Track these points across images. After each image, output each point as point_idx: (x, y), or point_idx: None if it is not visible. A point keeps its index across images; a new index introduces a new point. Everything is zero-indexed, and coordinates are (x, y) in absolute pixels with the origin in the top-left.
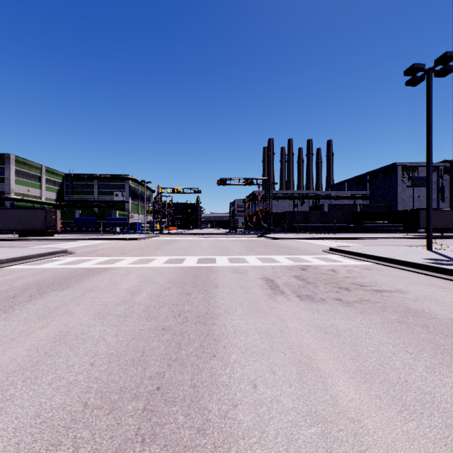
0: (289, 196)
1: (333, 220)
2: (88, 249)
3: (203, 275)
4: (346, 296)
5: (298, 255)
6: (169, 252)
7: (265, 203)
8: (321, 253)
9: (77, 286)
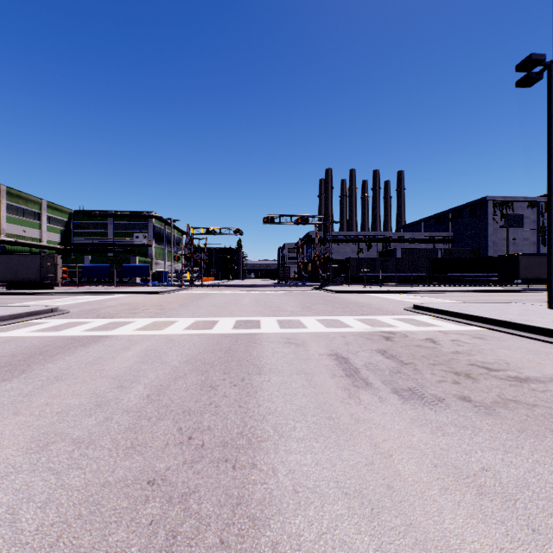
0: (352, 238)
1: (409, 268)
2: (89, 307)
3: (240, 349)
4: (475, 392)
5: (373, 315)
6: (197, 311)
7: (324, 247)
8: (403, 312)
9: (38, 371)
